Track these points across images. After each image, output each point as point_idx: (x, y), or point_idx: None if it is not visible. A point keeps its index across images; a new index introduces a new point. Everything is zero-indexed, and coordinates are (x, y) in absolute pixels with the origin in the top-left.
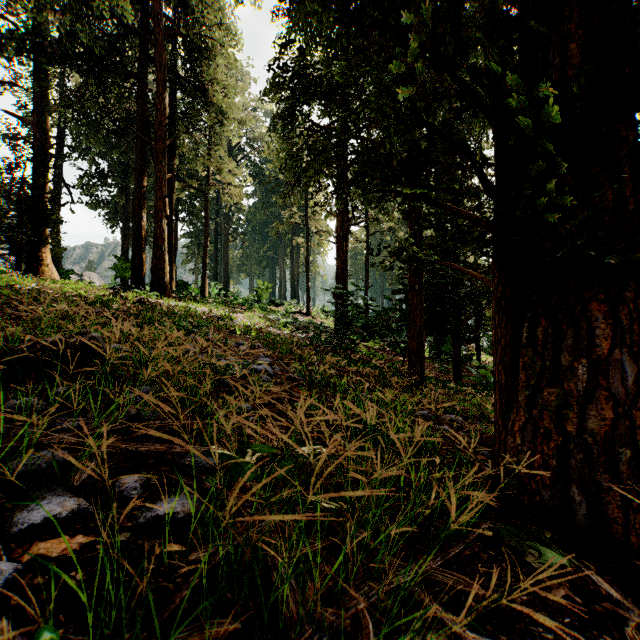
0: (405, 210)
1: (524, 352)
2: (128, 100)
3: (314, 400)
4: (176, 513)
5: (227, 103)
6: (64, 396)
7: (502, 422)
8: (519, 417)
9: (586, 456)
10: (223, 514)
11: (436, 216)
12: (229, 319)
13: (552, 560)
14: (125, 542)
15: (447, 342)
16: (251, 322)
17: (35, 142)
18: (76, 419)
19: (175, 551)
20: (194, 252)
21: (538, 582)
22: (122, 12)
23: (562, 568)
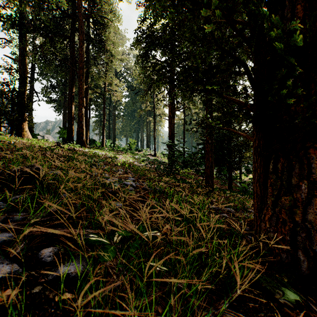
0: (204, 100)
1: (271, 176)
2: (65, 49)
3: (154, 204)
4: (70, 273)
5: (114, 50)
6: (16, 201)
7: (258, 215)
8: (268, 212)
9: (306, 235)
10: (100, 271)
11: (221, 103)
12: (115, 158)
13: (290, 297)
14: (38, 293)
15: (224, 169)
16: (126, 159)
17: (20, 70)
18: (22, 214)
19: (68, 298)
20: (98, 125)
21: (284, 312)
22: (61, 4)
23: (297, 302)
